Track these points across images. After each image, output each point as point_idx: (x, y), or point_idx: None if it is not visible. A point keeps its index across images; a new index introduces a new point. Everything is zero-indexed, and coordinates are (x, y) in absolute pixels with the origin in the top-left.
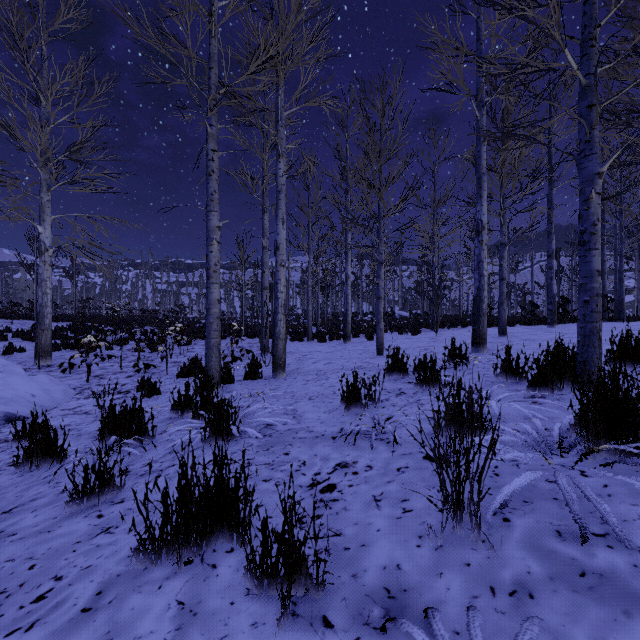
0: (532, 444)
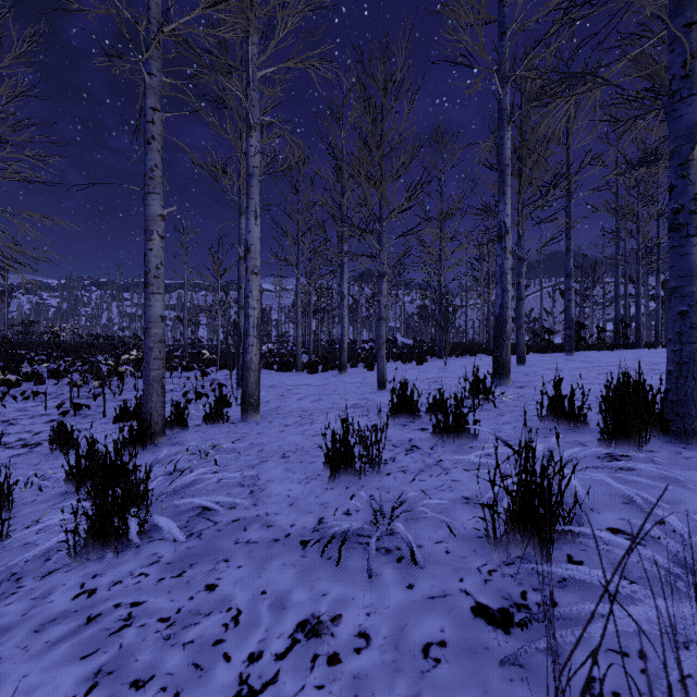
0: (679, 574)
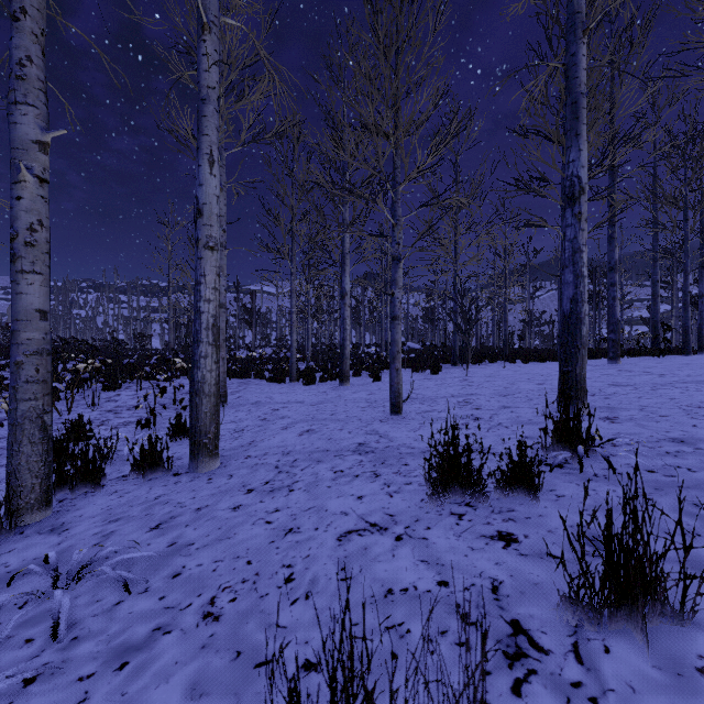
0: None
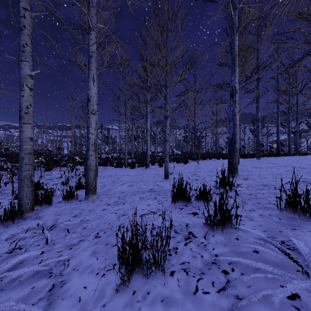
0: None
